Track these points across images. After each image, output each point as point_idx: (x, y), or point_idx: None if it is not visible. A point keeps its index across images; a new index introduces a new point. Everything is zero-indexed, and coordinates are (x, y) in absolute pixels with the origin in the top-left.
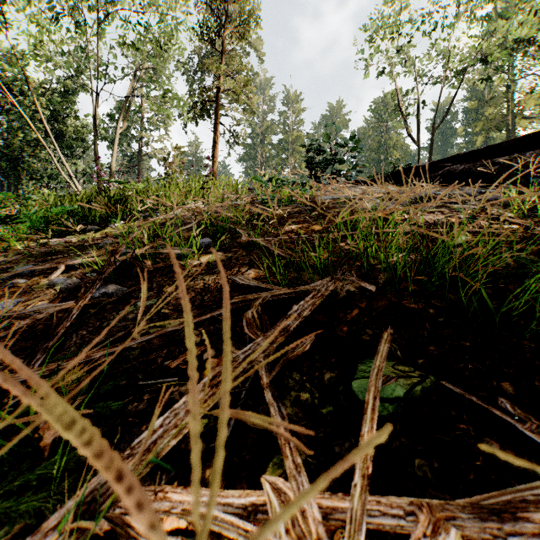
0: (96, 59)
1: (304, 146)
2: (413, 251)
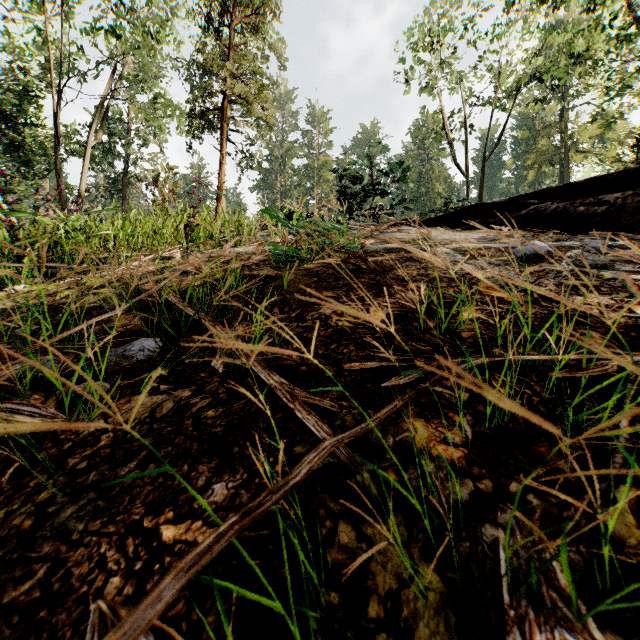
0: (59, 46)
1: (335, 171)
2: (637, 419)
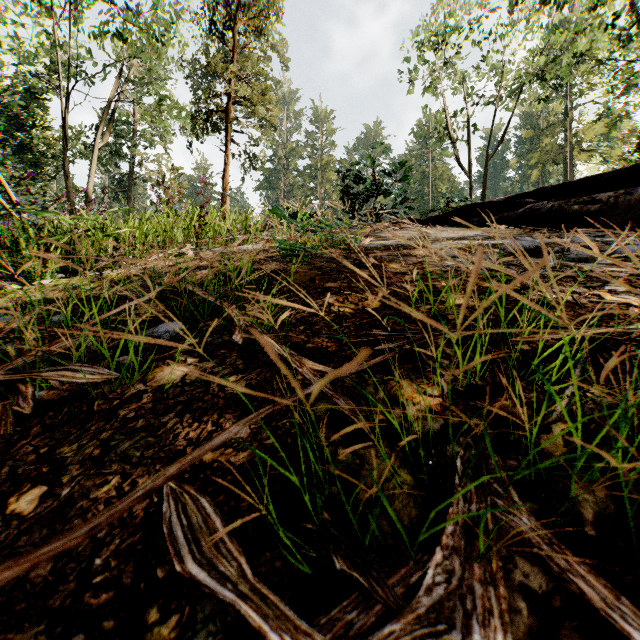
0: (67, 50)
1: (338, 172)
2: (585, 379)
